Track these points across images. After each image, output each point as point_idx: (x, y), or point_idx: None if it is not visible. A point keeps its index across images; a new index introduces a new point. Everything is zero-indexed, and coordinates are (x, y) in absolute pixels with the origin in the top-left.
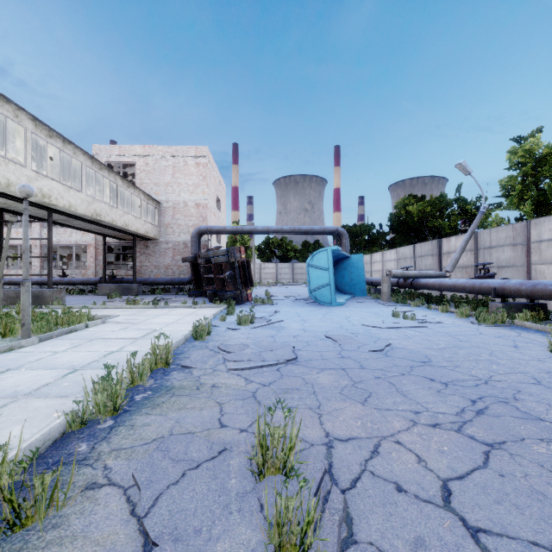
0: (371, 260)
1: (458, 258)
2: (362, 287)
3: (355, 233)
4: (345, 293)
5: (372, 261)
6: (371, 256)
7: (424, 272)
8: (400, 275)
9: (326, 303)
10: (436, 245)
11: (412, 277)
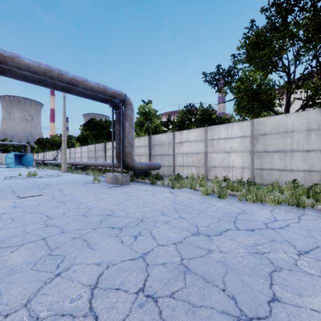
0: (46, 154)
1: (56, 156)
2: (32, 164)
3: (45, 142)
4: (25, 165)
5: (46, 155)
6: (46, 153)
7: (47, 159)
8: (39, 160)
9: (12, 167)
10: (57, 152)
11: (43, 160)
